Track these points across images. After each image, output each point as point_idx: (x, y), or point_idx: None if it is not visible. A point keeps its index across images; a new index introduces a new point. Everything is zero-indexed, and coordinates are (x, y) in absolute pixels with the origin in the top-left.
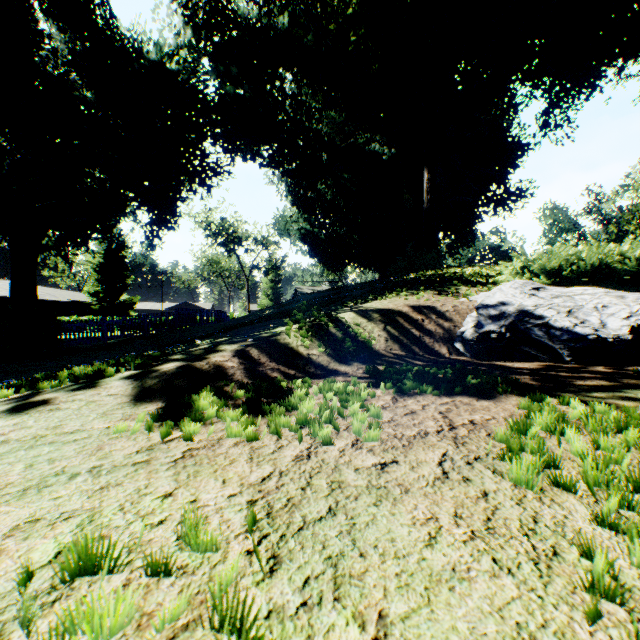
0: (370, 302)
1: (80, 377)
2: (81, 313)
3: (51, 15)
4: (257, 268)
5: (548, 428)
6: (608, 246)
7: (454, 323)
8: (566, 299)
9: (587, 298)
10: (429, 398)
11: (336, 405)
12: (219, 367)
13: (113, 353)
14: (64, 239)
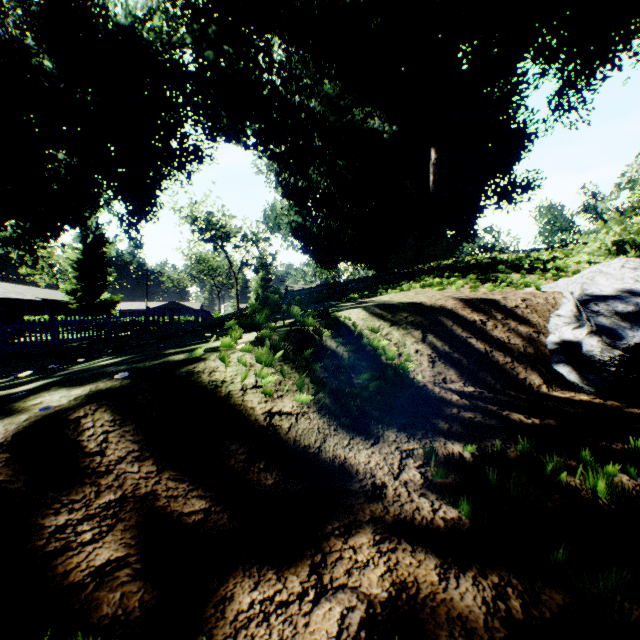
0: (385, 294)
1: None
2: (57, 313)
3: None
4: (246, 265)
5: None
6: None
7: (534, 327)
8: None
9: None
10: None
11: None
12: None
13: None
14: (28, 230)
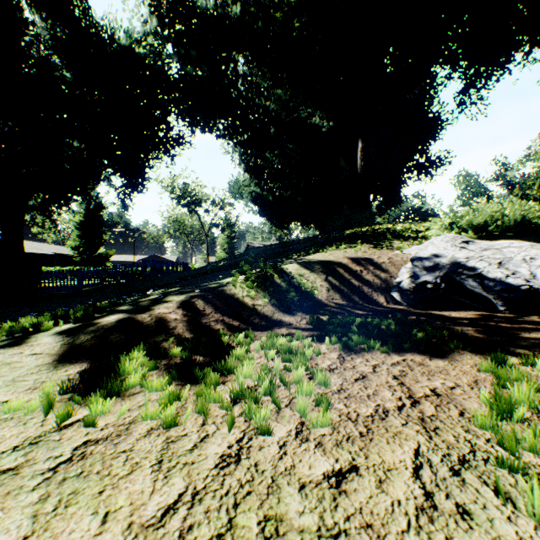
0: (312, 254)
1: (17, 330)
2: (64, 264)
3: (34, 5)
4: (215, 226)
5: (534, 406)
6: (528, 204)
7: (390, 274)
8: (495, 251)
9: (515, 251)
10: (378, 356)
11: (278, 368)
12: (161, 320)
13: (86, 299)
14: (48, 200)
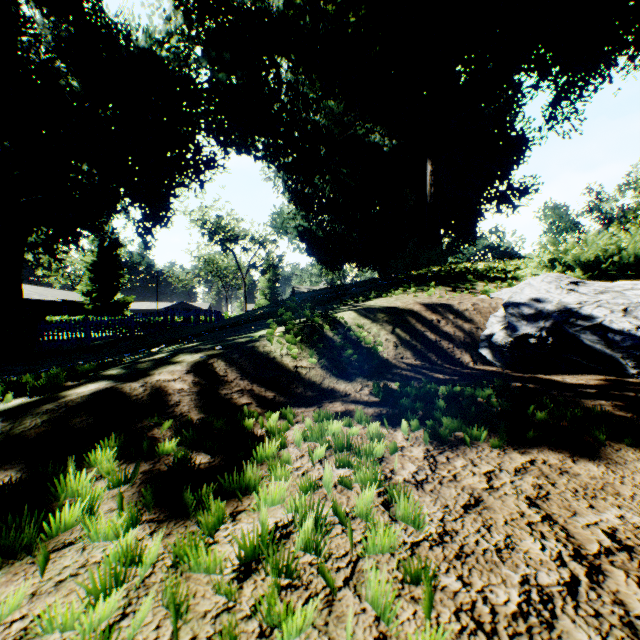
0: (373, 300)
1: None
2: (74, 313)
3: None
4: (254, 267)
5: None
6: None
7: (476, 324)
8: (615, 295)
9: None
10: (488, 454)
11: (330, 485)
12: (159, 391)
13: (94, 356)
14: (52, 236)
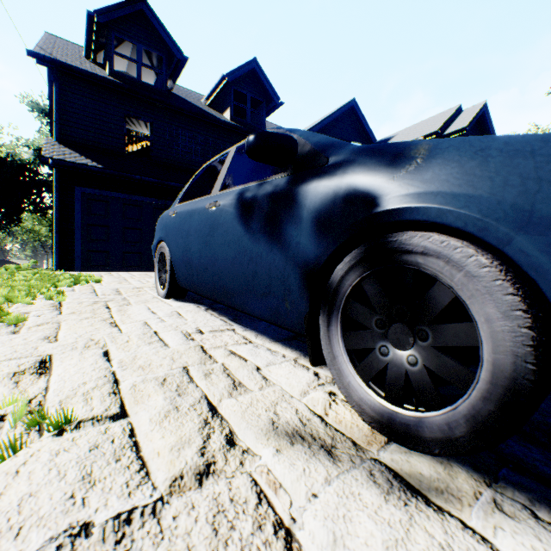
0: None
1: None
2: None
3: None
4: None
5: None
6: None
7: None
8: None
9: None
10: None
11: None
12: None
13: None
14: None
